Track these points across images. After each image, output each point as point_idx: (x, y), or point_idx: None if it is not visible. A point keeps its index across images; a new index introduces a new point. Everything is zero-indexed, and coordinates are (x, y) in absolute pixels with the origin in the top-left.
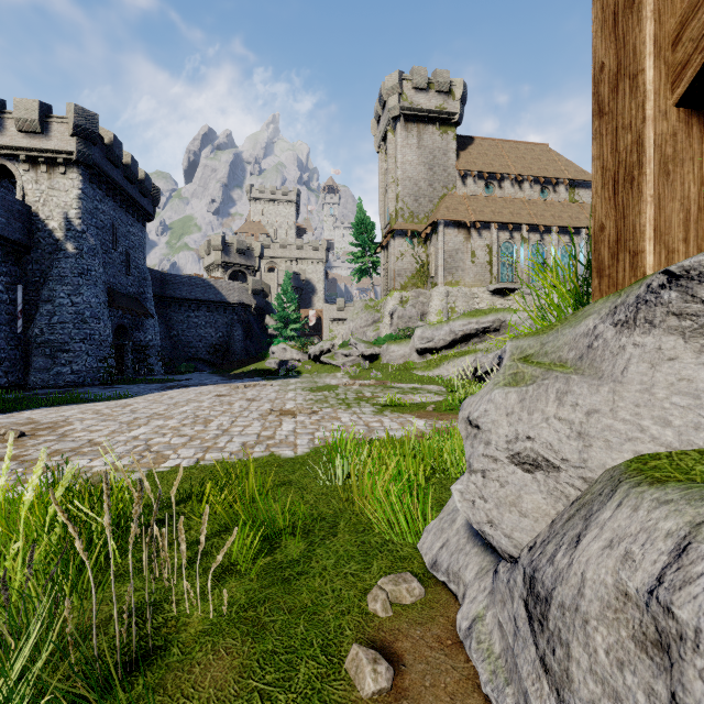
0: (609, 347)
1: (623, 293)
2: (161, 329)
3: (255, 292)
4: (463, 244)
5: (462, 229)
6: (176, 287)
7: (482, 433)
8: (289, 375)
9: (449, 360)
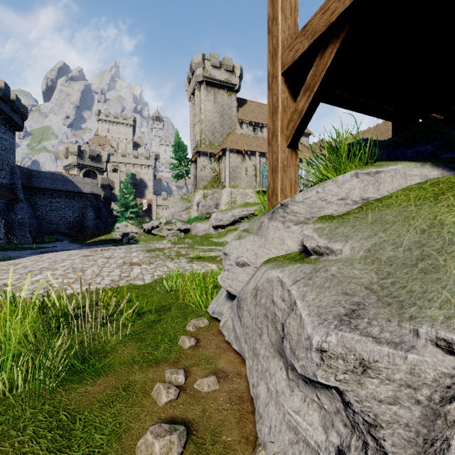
0: (266, 226)
1: (272, 208)
2: (28, 210)
3: (104, 186)
4: (240, 163)
5: (240, 154)
6: (41, 180)
7: (228, 257)
8: (131, 243)
9: (231, 232)
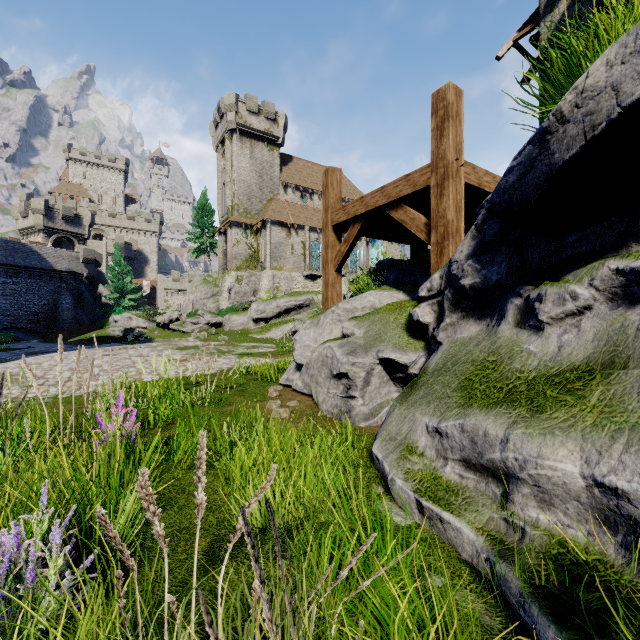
0: (322, 322)
1: (325, 310)
2: None
3: (88, 261)
4: (285, 239)
5: (284, 228)
6: None
7: (298, 342)
8: (144, 341)
9: (277, 326)
